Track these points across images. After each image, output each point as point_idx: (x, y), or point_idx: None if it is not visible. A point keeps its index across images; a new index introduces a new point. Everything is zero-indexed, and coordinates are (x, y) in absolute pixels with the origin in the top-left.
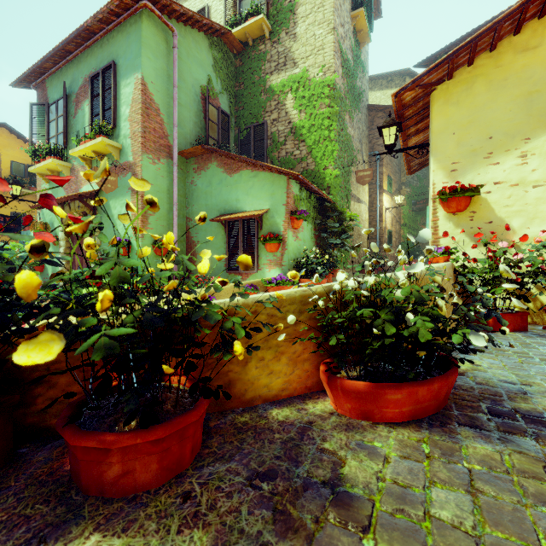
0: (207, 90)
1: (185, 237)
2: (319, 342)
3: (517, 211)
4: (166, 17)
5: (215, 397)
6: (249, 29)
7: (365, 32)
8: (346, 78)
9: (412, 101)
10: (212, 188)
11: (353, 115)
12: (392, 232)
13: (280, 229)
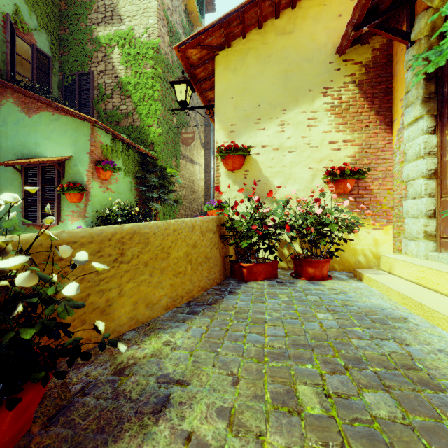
0: (8, 18)
1: None
2: None
3: (278, 171)
4: None
5: None
6: None
7: (196, 16)
8: None
9: (200, 63)
10: (7, 128)
11: None
12: None
13: (83, 179)
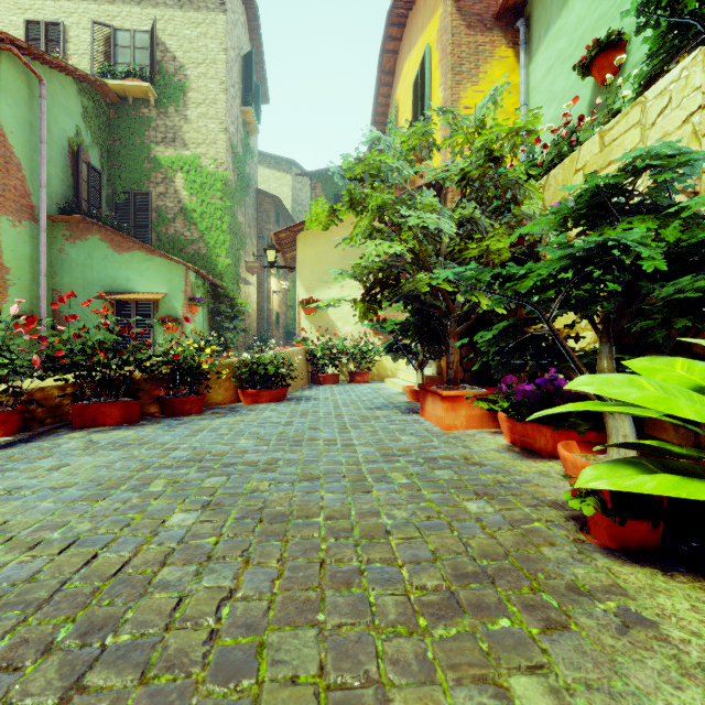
0: (81, 149)
1: (50, 312)
2: (236, 382)
3: (340, 317)
4: (29, 57)
5: (208, 393)
6: (131, 88)
7: (254, 126)
8: (237, 170)
9: (286, 236)
10: (94, 262)
11: (243, 202)
12: (280, 313)
13: (178, 313)
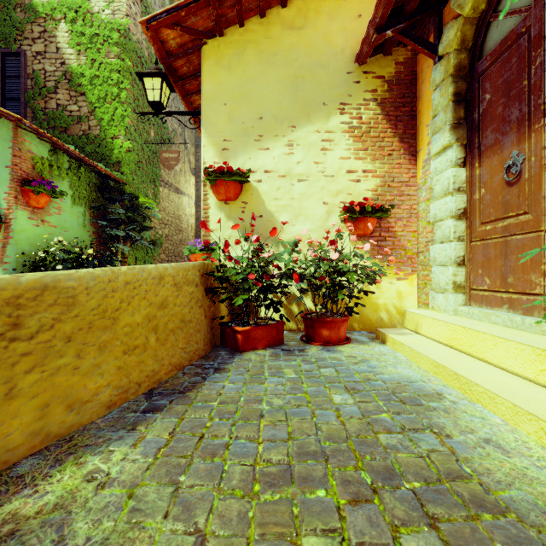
0: None
1: None
2: None
3: (285, 205)
4: None
5: None
6: None
7: None
8: None
9: (181, 52)
10: None
11: None
12: None
13: (0, 205)
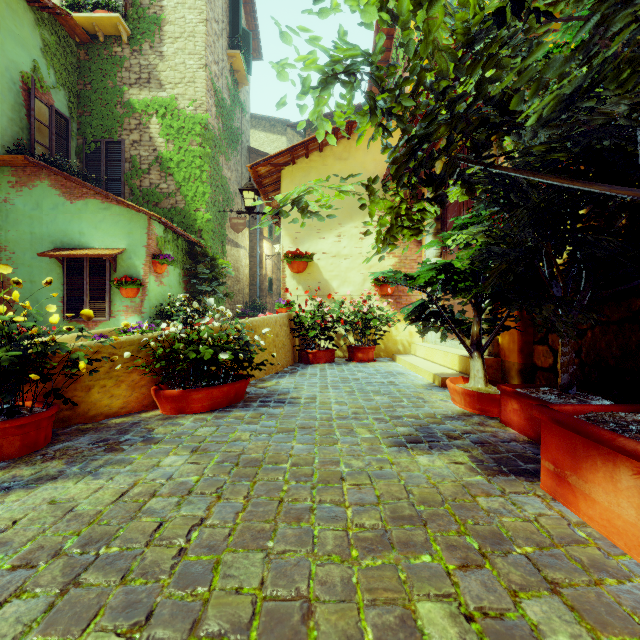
0: (33, 83)
1: None
2: (155, 373)
3: (336, 275)
4: None
5: (64, 404)
6: (99, 22)
7: (243, 74)
8: (222, 117)
9: (267, 174)
10: (42, 213)
11: (230, 157)
12: (274, 279)
13: (139, 273)
